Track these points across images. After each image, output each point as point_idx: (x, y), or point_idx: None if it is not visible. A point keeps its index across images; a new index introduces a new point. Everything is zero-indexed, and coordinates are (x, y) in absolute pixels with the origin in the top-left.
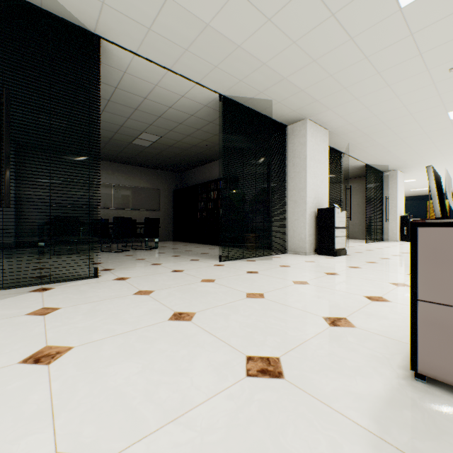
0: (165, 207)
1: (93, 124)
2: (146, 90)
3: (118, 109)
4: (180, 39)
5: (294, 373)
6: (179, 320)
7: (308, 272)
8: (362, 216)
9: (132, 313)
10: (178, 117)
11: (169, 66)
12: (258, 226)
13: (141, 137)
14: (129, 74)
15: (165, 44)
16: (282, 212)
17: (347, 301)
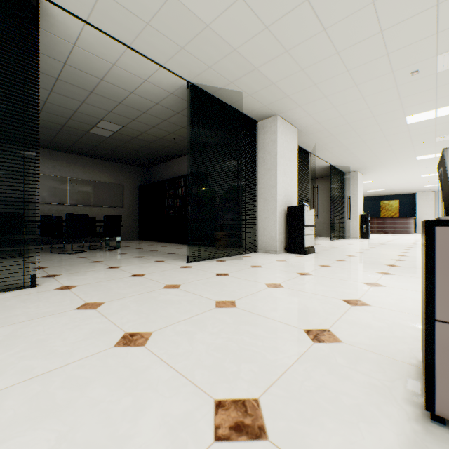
0: (129, 203)
1: (29, 100)
2: (103, 70)
3: (70, 90)
4: (139, 9)
5: (280, 426)
6: (129, 346)
7: (281, 273)
8: (326, 215)
9: (66, 338)
10: (141, 105)
11: (128, 42)
12: (228, 224)
13: (99, 126)
14: (80, 48)
15: (123, 14)
16: (253, 210)
17: (326, 307)
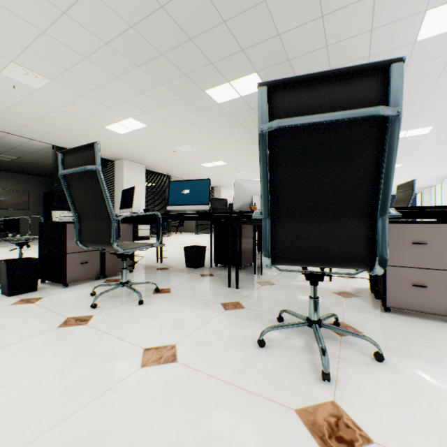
0: (35, 206)
1: None
2: None
3: None
4: (12, 126)
5: None
6: None
7: None
8: None
9: None
10: (28, 150)
11: (10, 132)
12: None
13: (0, 156)
14: None
15: (3, 126)
16: None
17: None
